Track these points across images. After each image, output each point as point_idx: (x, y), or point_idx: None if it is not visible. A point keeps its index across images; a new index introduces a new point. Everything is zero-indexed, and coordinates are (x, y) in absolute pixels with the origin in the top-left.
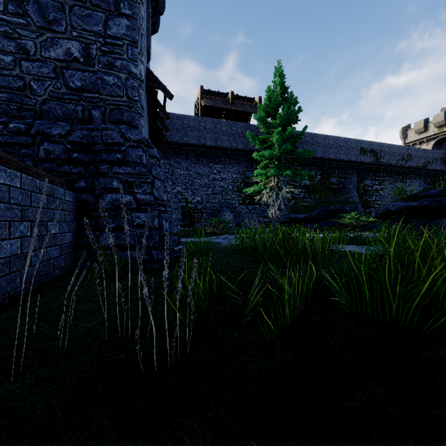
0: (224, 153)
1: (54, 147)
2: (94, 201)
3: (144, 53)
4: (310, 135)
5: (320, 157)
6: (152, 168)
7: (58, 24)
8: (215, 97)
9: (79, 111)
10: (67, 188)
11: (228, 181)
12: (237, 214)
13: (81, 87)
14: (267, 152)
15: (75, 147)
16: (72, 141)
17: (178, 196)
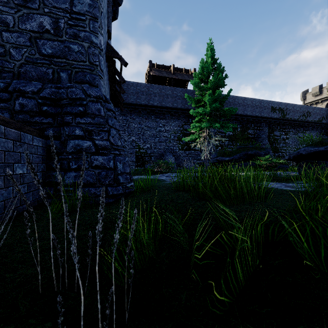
0: (167, 111)
1: (27, 101)
2: (60, 146)
3: (104, 28)
4: (233, 97)
5: (241, 114)
6: (109, 119)
7: (32, 2)
8: (161, 69)
9: (50, 73)
10: (37, 135)
11: (171, 132)
12: (178, 158)
13: (52, 53)
14: (201, 109)
15: (45, 101)
16: (43, 96)
17: (132, 143)
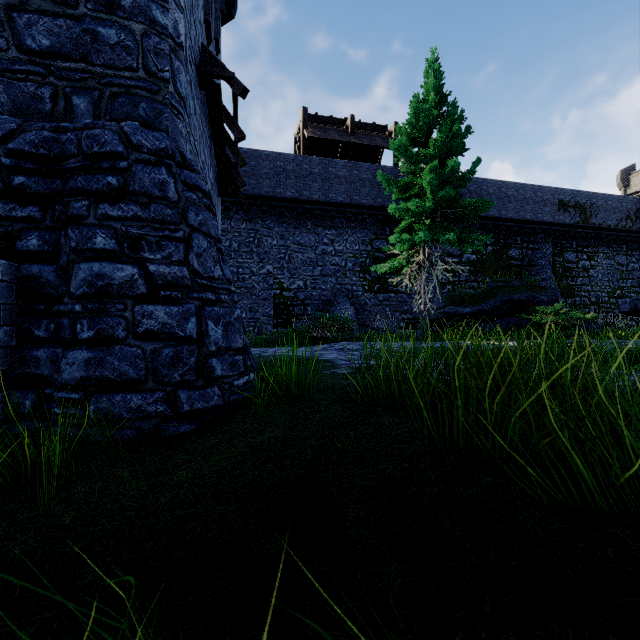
0: (339, 212)
1: None
2: (57, 280)
3: (191, 4)
4: (477, 182)
5: (493, 217)
6: (190, 211)
7: None
8: (326, 125)
9: (46, 98)
10: None
11: (347, 256)
12: (361, 308)
13: (51, 48)
14: (413, 202)
15: (21, 163)
16: (16, 150)
17: (267, 279)
